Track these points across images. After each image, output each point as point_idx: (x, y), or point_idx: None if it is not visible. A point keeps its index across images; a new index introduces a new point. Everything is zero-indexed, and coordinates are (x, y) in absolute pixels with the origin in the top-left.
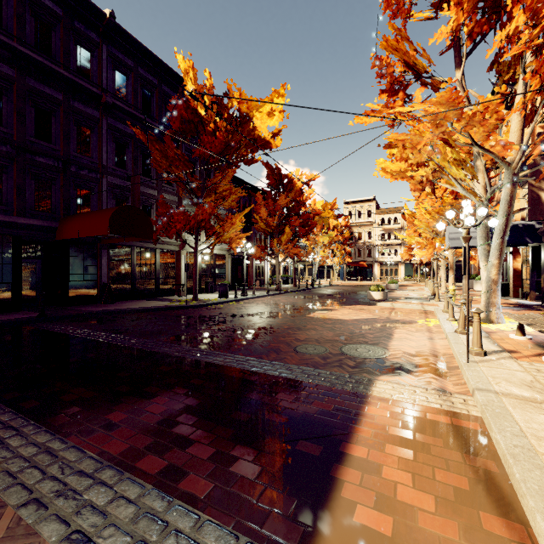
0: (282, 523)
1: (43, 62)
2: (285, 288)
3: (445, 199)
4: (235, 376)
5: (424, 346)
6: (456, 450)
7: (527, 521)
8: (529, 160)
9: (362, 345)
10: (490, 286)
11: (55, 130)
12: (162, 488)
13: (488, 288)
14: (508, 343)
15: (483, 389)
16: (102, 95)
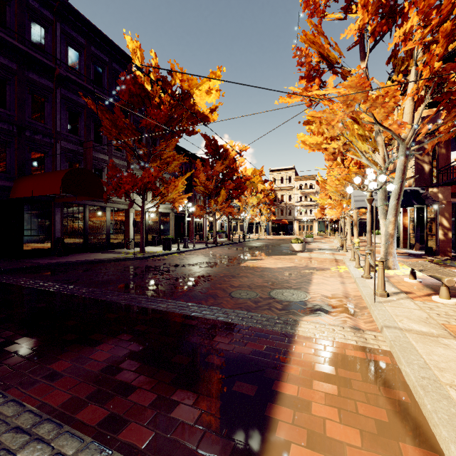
0: None
1: None
2: (220, 241)
3: (351, 168)
4: (177, 321)
5: (338, 289)
6: (373, 383)
7: (440, 449)
8: (419, 137)
9: (287, 290)
10: (387, 239)
11: (10, 97)
12: (102, 440)
13: (386, 241)
14: (404, 286)
15: (390, 326)
16: (56, 68)
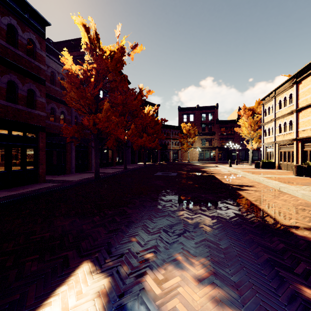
0: None
1: None
2: None
3: None
4: None
5: None
6: None
7: None
8: None
9: None
10: None
11: None
12: None
13: None
14: None
15: None
16: None
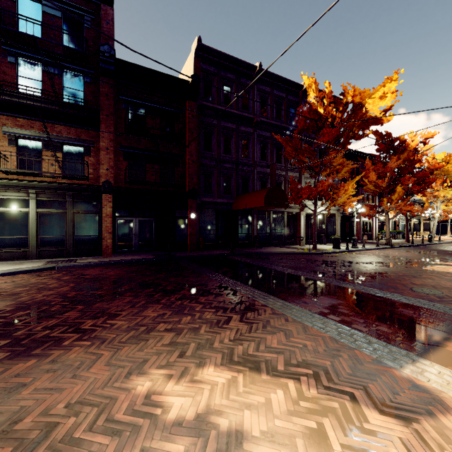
0: (408, 346)
1: (228, 110)
2: (395, 243)
3: None
4: (365, 296)
5: None
6: None
7: None
8: None
9: None
10: None
11: (232, 146)
12: (344, 325)
13: None
14: None
15: None
16: (254, 118)
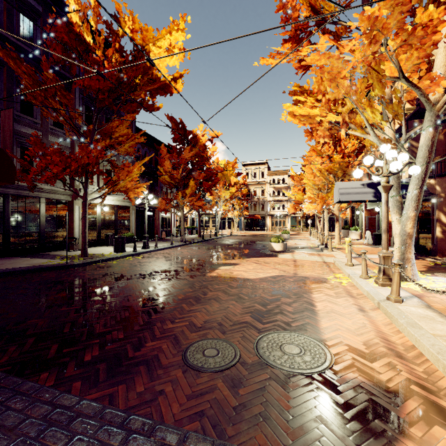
0: None
1: None
2: (190, 239)
3: (335, 157)
4: None
5: (365, 328)
6: None
7: None
8: None
9: (286, 334)
10: (404, 241)
11: None
12: None
13: (402, 242)
14: None
15: None
16: None
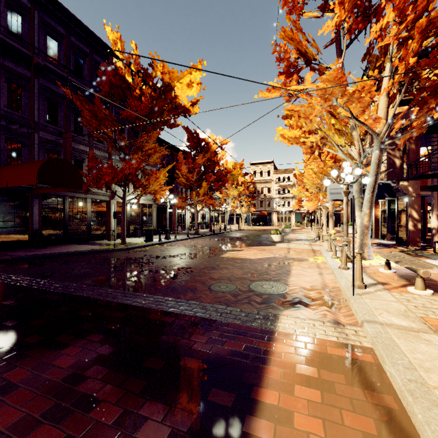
0: None
1: None
2: (202, 232)
3: (327, 162)
4: (153, 318)
5: (316, 281)
6: (357, 386)
7: None
8: (392, 132)
9: (267, 282)
10: (363, 231)
11: None
12: None
13: (361, 232)
14: (380, 276)
15: (370, 321)
16: (33, 57)
